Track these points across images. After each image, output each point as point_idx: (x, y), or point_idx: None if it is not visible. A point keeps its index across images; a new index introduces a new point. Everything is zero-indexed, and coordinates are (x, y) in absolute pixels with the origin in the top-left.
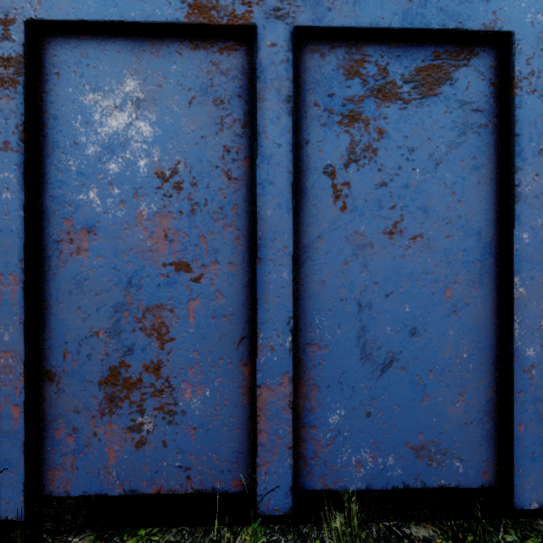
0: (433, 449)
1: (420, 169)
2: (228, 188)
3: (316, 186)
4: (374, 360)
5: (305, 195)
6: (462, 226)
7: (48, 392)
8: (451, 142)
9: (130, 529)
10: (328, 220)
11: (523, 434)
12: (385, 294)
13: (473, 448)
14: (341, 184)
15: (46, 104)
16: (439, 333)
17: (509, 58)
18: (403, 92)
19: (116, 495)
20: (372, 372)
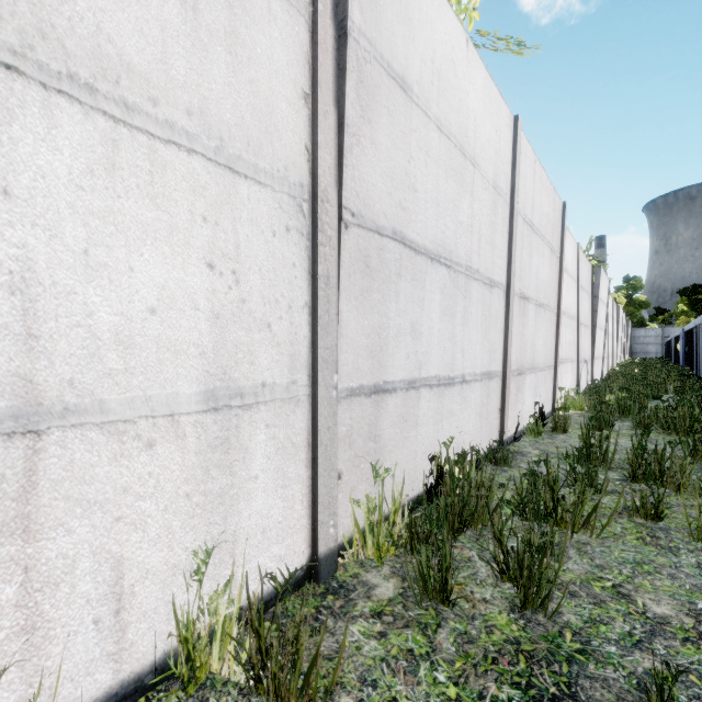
0: None
1: None
2: None
3: None
4: None
5: None
6: None
7: (700, 365)
8: None
9: None
10: None
11: None
12: None
13: None
14: None
15: (700, 333)
16: None
17: None
18: None
19: None
20: None
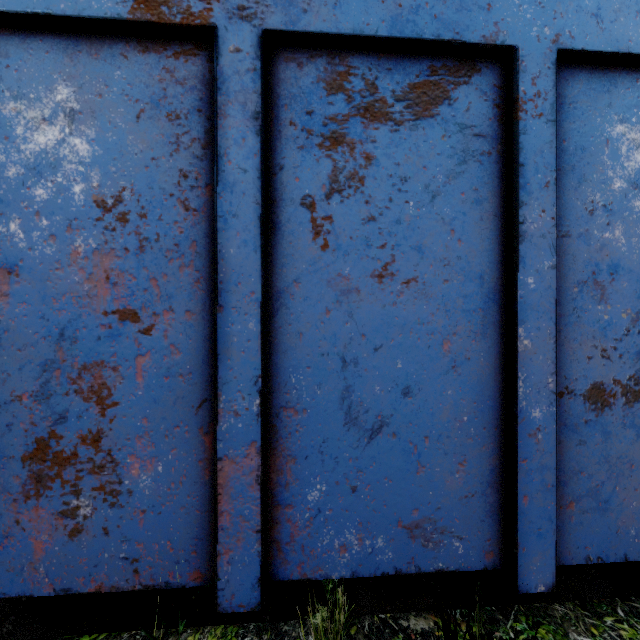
0: (429, 527)
1: (414, 202)
2: (185, 221)
3: (292, 220)
4: (361, 425)
5: (279, 231)
6: (463, 268)
7: None
8: (450, 172)
9: (70, 636)
10: (307, 260)
11: (529, 508)
12: (374, 348)
13: (474, 525)
14: (322, 218)
15: None
16: (437, 393)
17: (513, 76)
18: (394, 112)
19: (53, 596)
20: (358, 440)
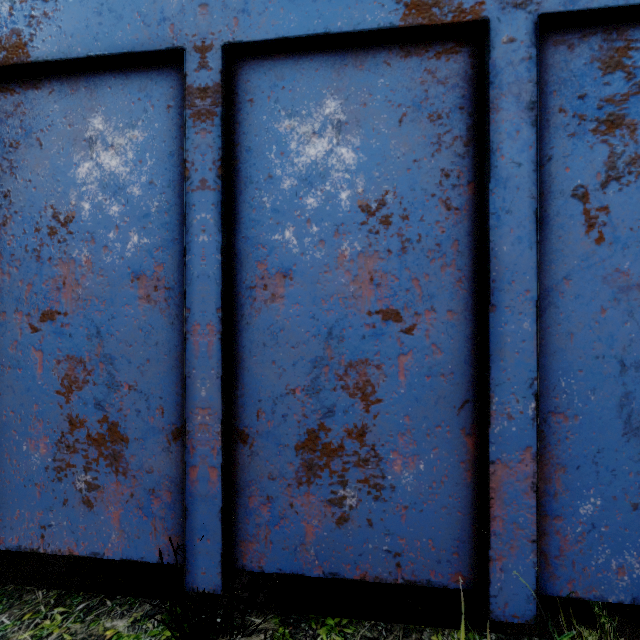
0: None
1: None
2: (447, 221)
3: (561, 213)
4: None
5: (547, 225)
6: None
7: (241, 454)
8: None
9: (315, 616)
10: (578, 255)
11: None
12: None
13: None
14: (596, 209)
15: (238, 136)
16: None
17: None
18: None
19: (299, 576)
20: (639, 452)
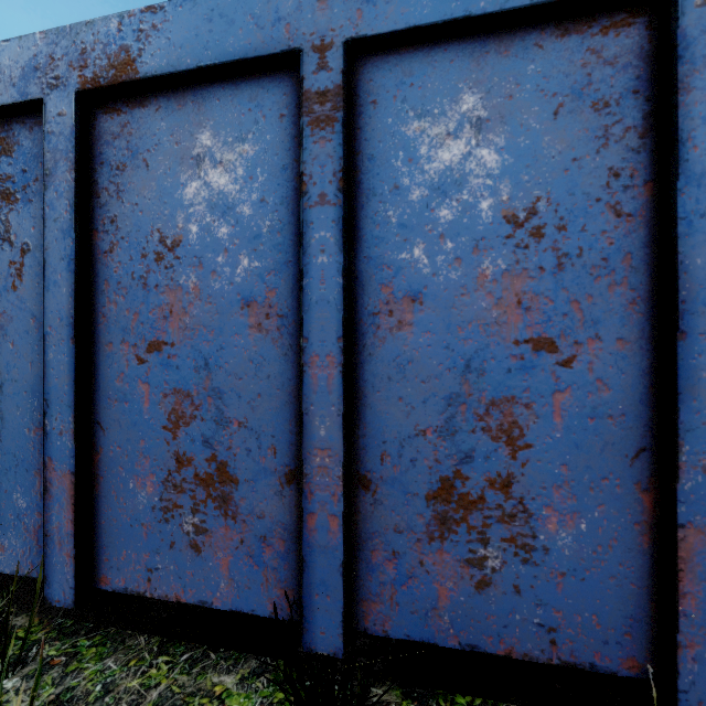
0: None
1: None
2: (616, 230)
3: None
4: None
5: None
6: None
7: (362, 502)
8: None
9: (441, 691)
10: None
11: None
12: None
13: None
14: None
15: (359, 143)
16: None
17: None
18: None
19: (423, 644)
20: None
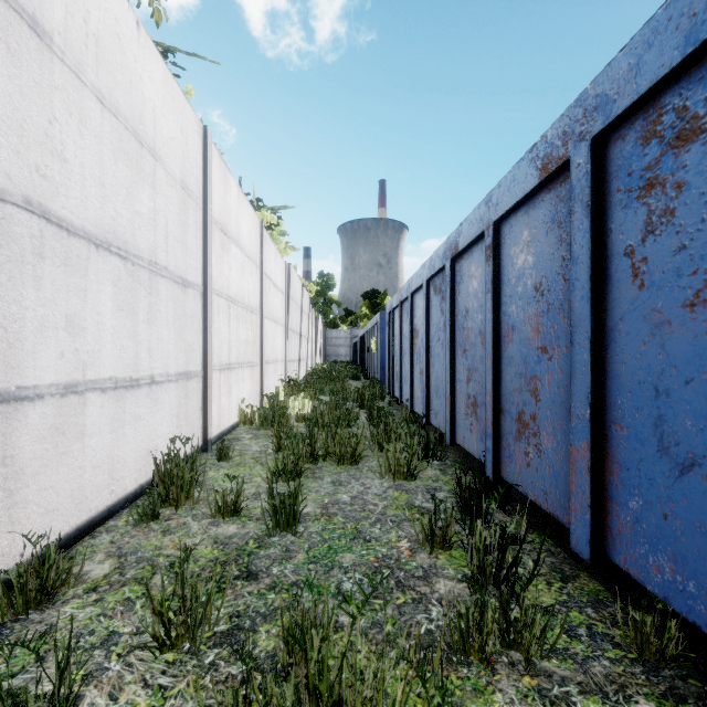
0: None
1: None
2: (564, 288)
3: (618, 270)
4: (671, 456)
5: (610, 281)
6: None
7: (502, 420)
8: None
9: (541, 532)
10: (628, 301)
11: None
12: (684, 381)
13: None
14: (639, 261)
15: (501, 261)
16: None
17: None
18: (706, 121)
19: (536, 505)
20: (669, 470)
